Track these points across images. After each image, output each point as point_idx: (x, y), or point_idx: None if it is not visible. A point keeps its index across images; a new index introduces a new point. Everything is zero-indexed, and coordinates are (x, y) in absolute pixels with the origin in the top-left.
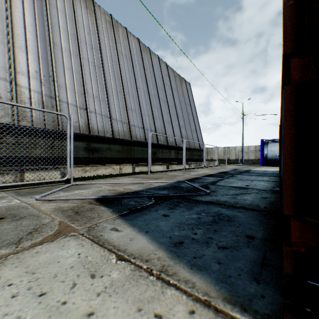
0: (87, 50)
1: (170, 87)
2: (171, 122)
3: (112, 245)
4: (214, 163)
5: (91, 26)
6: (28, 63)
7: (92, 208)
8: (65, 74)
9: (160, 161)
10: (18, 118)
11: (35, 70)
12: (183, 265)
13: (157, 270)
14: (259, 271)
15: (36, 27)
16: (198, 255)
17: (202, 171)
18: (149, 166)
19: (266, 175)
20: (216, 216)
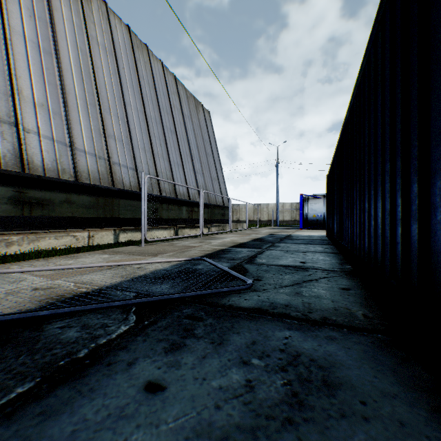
0: (24, 17)
1: (180, 112)
2: (181, 164)
3: None
4: (242, 226)
5: None
6: None
7: None
8: None
9: (164, 223)
10: None
11: None
12: None
13: None
14: None
15: None
16: None
17: (228, 237)
18: (144, 232)
19: (316, 243)
20: (288, 365)
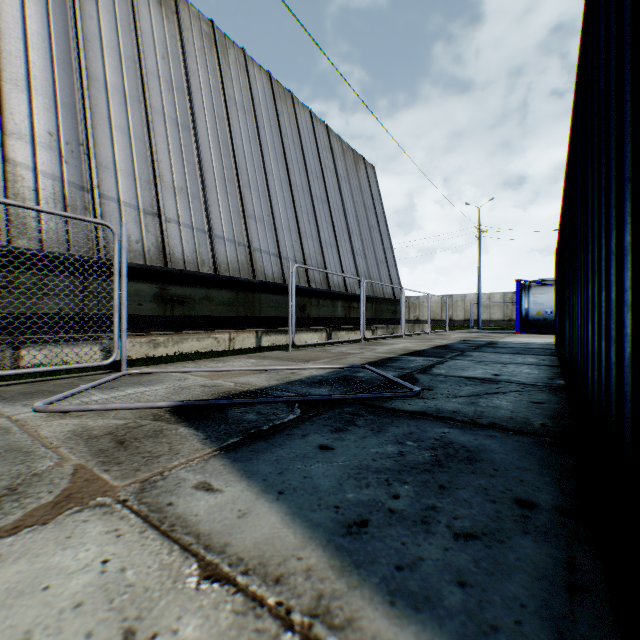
0: (162, 92)
1: (334, 174)
2: (336, 244)
3: (194, 534)
4: (422, 328)
5: (170, 42)
6: (31, 114)
7: (159, 430)
8: (114, 141)
9: (313, 324)
10: (9, 231)
11: (48, 130)
12: (371, 593)
13: (303, 613)
14: (567, 609)
15: (51, 39)
16: (406, 561)
17: (400, 343)
18: (291, 335)
19: (530, 353)
20: (438, 447)
